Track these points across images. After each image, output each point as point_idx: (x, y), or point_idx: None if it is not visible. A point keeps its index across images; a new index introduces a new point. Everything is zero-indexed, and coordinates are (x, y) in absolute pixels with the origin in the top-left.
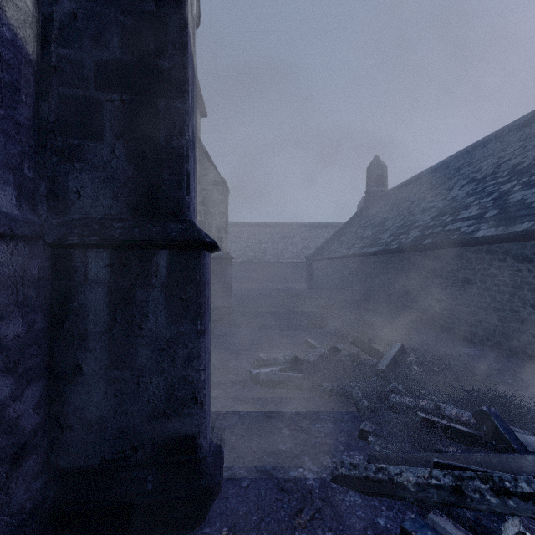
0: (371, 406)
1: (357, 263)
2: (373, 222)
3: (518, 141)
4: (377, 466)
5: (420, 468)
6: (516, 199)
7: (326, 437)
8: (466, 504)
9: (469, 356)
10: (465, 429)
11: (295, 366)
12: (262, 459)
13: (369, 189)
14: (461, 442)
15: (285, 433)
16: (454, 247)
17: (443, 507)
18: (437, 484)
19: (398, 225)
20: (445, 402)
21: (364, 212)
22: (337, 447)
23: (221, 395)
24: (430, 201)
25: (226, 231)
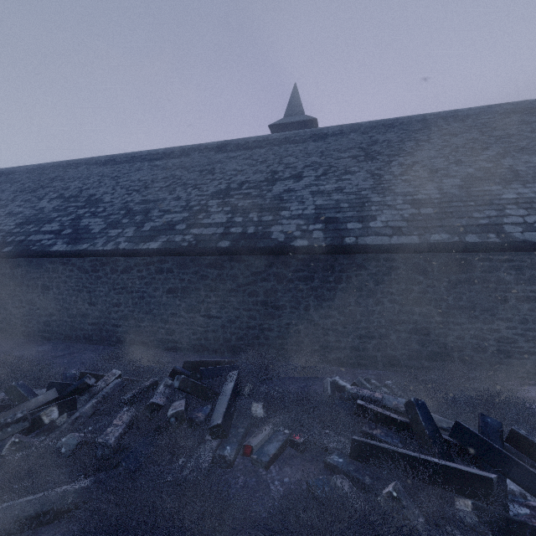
0: None
1: None
2: None
3: (98, 175)
4: None
5: None
6: (85, 224)
7: None
8: None
9: (42, 352)
10: None
11: None
12: None
13: None
14: None
15: None
16: (34, 257)
17: None
18: None
19: None
20: None
21: None
22: None
23: None
24: (18, 205)
25: None
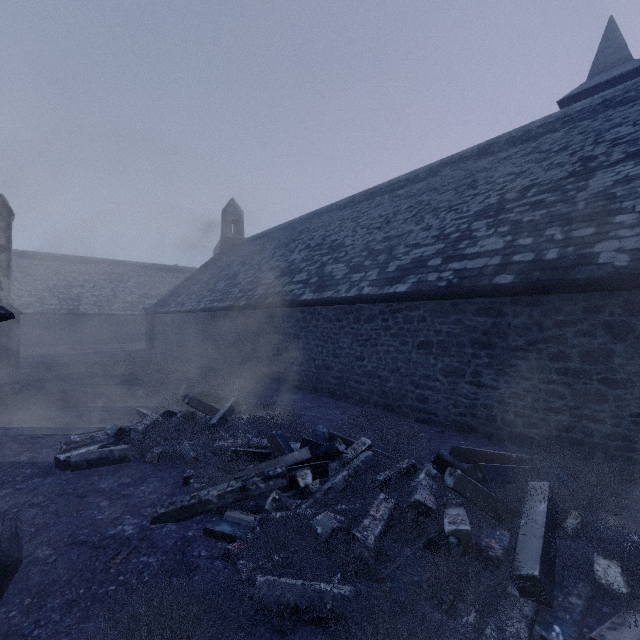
0: (196, 455)
1: (207, 319)
2: (226, 274)
3: (339, 220)
4: (191, 495)
5: (222, 484)
6: (328, 271)
7: (151, 494)
8: (248, 495)
9: (294, 401)
10: (262, 451)
11: (120, 440)
12: (74, 534)
13: (224, 234)
14: (259, 461)
15: (104, 505)
16: (288, 307)
17: (236, 505)
18: (232, 489)
19: (249, 280)
20: (257, 437)
21: (219, 260)
22: (161, 499)
23: (9, 495)
24: (276, 260)
25: (9, 273)
